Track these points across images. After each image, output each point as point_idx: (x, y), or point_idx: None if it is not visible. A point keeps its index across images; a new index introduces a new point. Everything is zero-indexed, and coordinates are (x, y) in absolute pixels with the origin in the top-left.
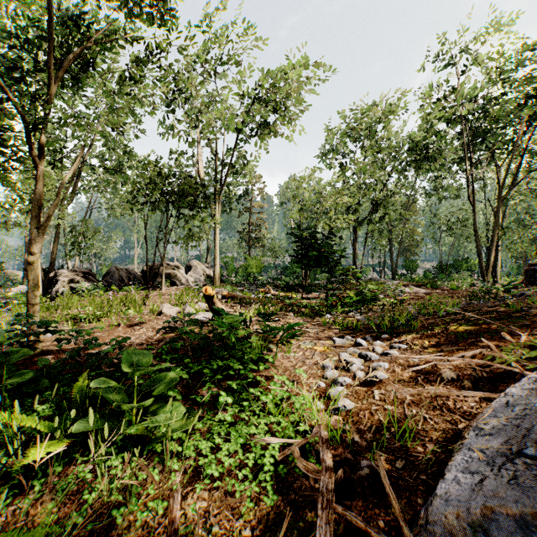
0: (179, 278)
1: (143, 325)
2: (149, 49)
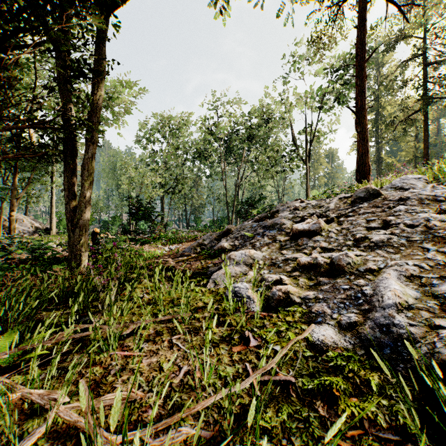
0: None
1: None
2: None
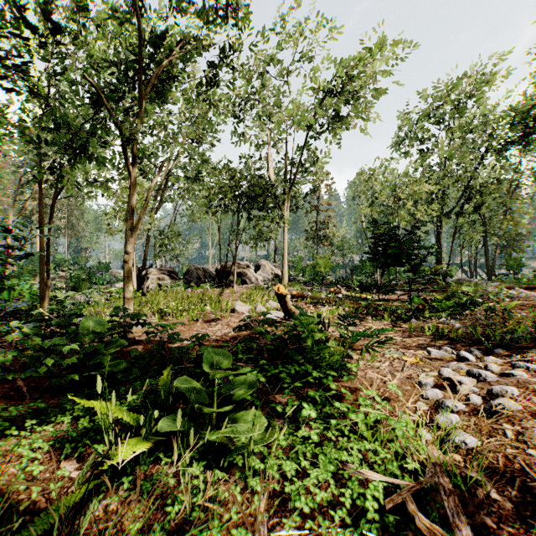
0: (249, 276)
1: (218, 321)
2: (224, 52)
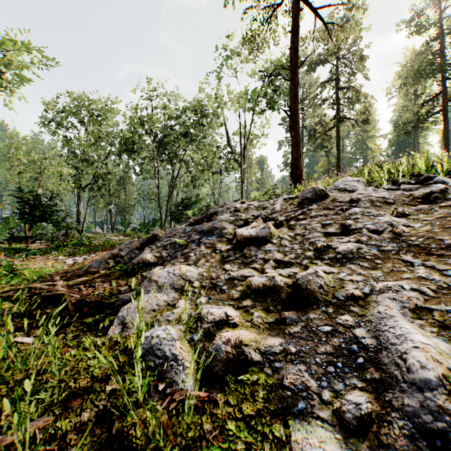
0: None
1: None
2: None
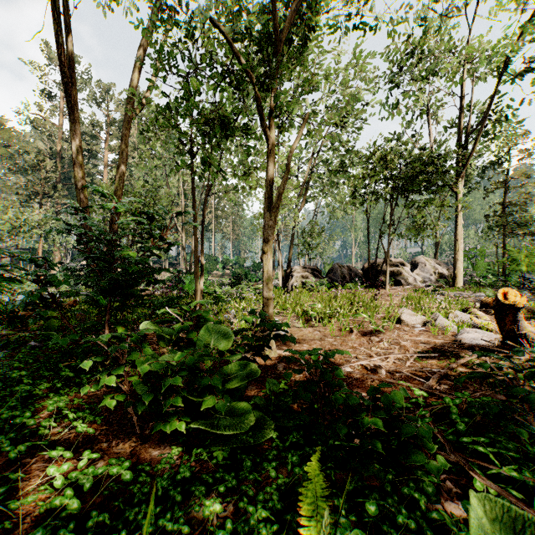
0: (405, 276)
1: (380, 335)
2: None
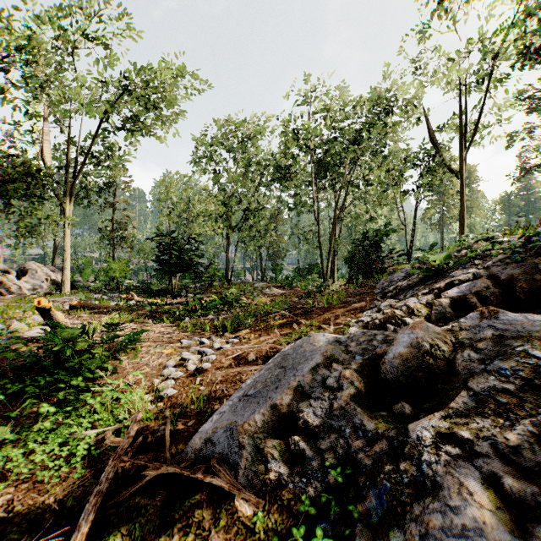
0: (8, 285)
1: None
2: None
